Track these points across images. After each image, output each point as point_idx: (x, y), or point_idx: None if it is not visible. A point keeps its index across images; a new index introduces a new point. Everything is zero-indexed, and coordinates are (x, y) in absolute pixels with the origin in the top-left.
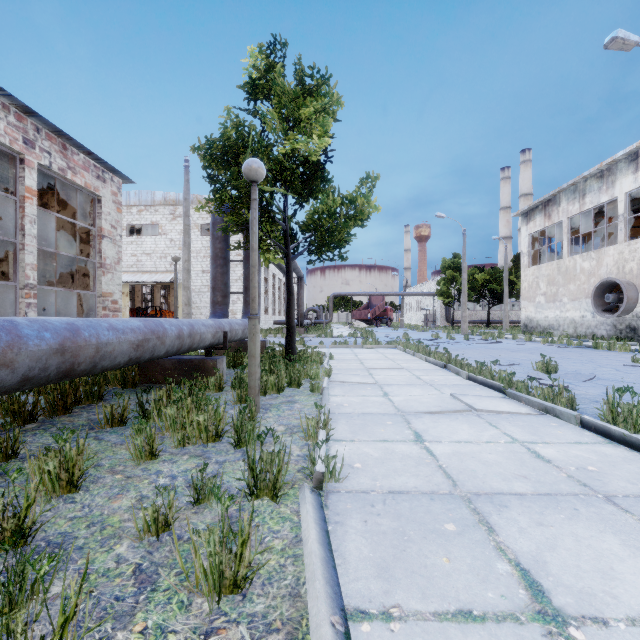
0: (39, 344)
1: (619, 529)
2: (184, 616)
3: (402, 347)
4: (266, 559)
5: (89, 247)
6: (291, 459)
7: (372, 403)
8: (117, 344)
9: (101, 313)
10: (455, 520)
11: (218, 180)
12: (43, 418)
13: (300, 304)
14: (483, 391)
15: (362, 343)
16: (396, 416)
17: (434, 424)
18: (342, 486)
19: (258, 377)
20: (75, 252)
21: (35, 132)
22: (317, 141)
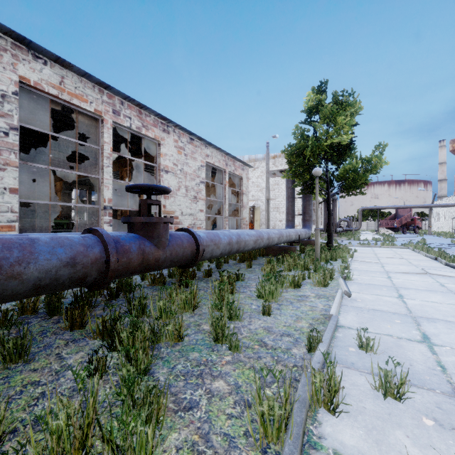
0: (265, 237)
1: (446, 296)
2: (315, 287)
3: (412, 248)
4: (330, 286)
5: (236, 198)
6: (334, 276)
7: (373, 268)
8: (275, 238)
9: (243, 226)
10: (387, 289)
11: (293, 163)
12: (244, 262)
13: (334, 217)
14: (448, 270)
15: (381, 244)
16: (383, 272)
17: (401, 275)
18: (352, 281)
19: (319, 252)
20: (231, 200)
21: (227, 160)
22: (345, 137)
